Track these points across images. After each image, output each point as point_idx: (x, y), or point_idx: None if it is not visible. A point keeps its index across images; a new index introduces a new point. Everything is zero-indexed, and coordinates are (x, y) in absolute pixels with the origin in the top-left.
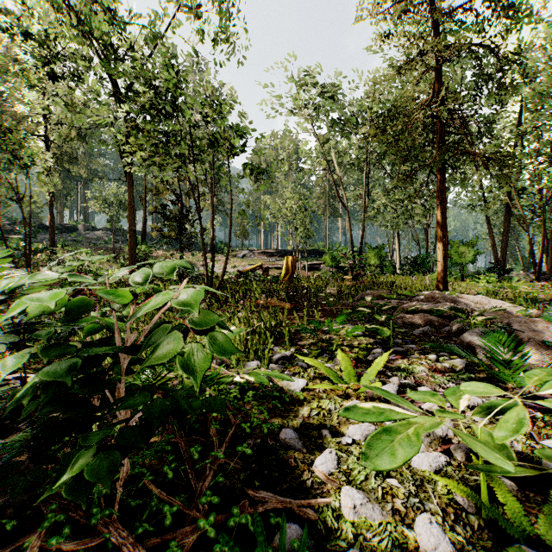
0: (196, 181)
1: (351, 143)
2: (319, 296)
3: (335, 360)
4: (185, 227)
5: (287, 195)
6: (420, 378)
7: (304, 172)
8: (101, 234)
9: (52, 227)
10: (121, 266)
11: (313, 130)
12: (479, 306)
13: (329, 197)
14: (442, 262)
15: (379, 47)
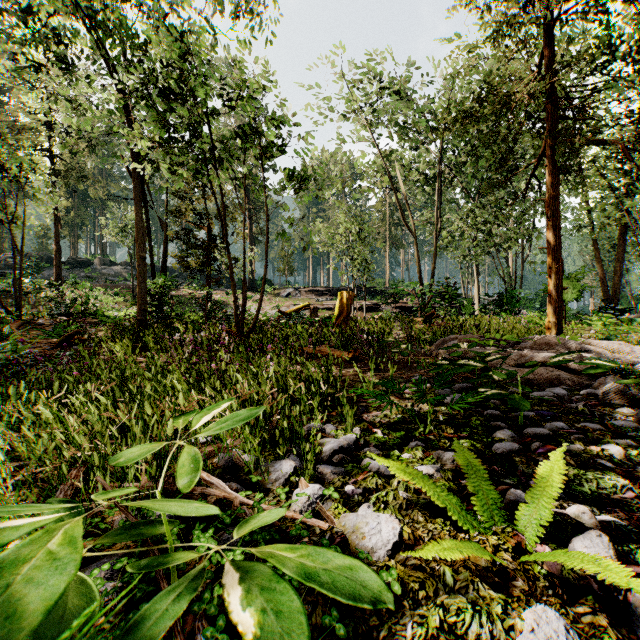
0: (221, 189)
1: (420, 153)
2: (387, 341)
3: (436, 455)
4: (215, 257)
5: (341, 218)
6: (627, 505)
7: (361, 190)
8: (120, 269)
9: (58, 259)
10: (131, 305)
11: (373, 138)
12: (619, 356)
13: (390, 224)
14: (556, 296)
15: (466, 6)
